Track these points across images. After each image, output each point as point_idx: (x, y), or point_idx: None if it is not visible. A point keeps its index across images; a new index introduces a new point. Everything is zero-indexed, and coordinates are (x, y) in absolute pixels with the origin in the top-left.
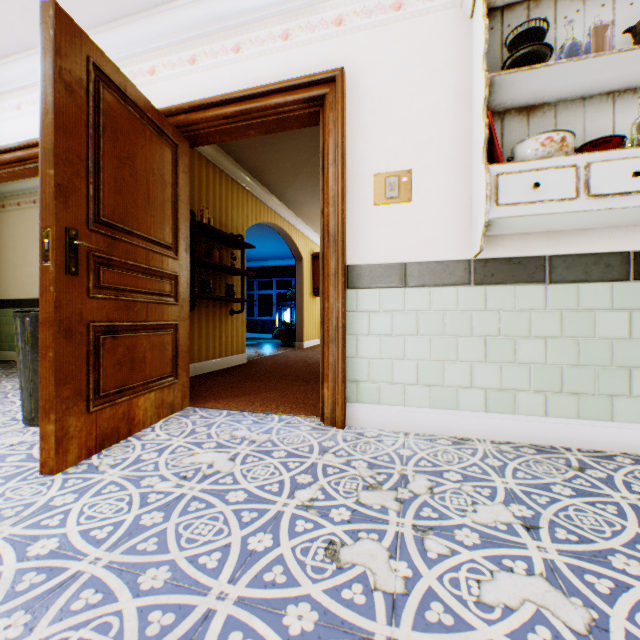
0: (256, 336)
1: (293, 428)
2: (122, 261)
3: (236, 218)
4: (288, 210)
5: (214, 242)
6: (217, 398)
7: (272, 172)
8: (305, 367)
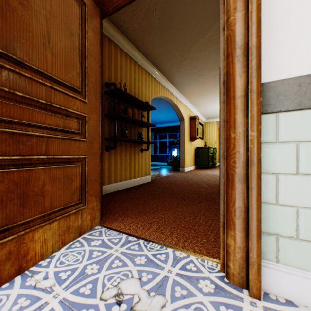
0: (158, 164)
1: (191, 284)
2: (4, 89)
3: (144, 92)
4: (176, 90)
5: (130, 106)
6: (123, 216)
7: (166, 61)
8: (188, 186)
